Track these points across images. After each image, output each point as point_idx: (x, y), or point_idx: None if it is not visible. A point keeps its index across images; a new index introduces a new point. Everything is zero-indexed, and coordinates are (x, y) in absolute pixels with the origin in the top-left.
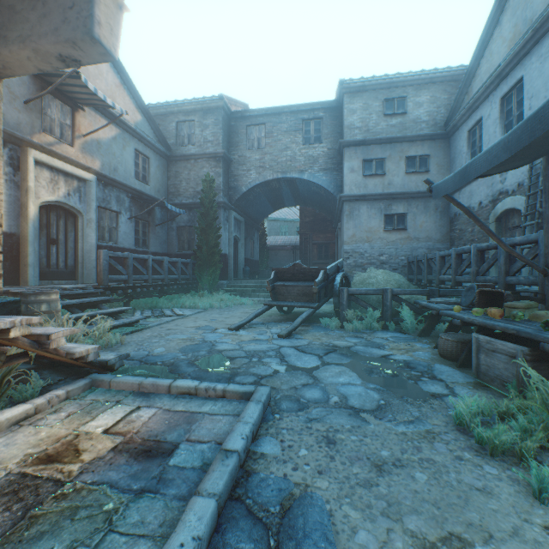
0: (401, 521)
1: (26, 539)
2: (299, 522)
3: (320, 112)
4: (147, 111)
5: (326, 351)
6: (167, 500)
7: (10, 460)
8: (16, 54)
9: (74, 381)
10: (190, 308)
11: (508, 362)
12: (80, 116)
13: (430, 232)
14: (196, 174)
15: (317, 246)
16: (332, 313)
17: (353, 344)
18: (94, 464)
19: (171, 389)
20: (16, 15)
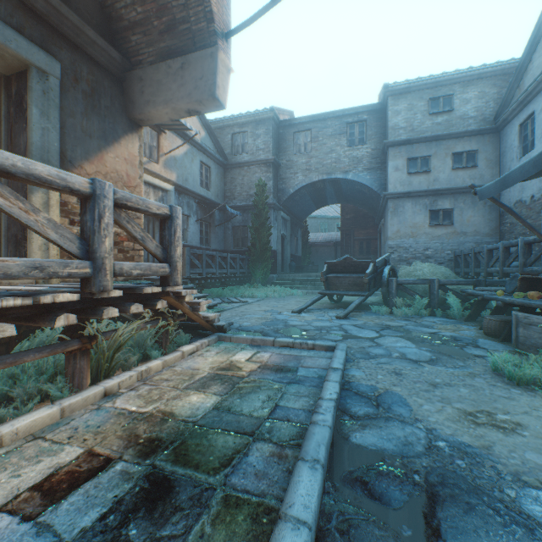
0: (450, 404)
1: (243, 393)
2: (387, 399)
3: (364, 115)
4: (209, 127)
5: (381, 328)
6: (307, 386)
7: (204, 368)
8: (160, 112)
9: (201, 338)
10: (248, 297)
11: (541, 332)
12: (162, 138)
13: (478, 227)
14: (249, 179)
15: (358, 242)
16: (379, 303)
17: (404, 324)
18: (253, 372)
19: (275, 343)
20: (162, 86)
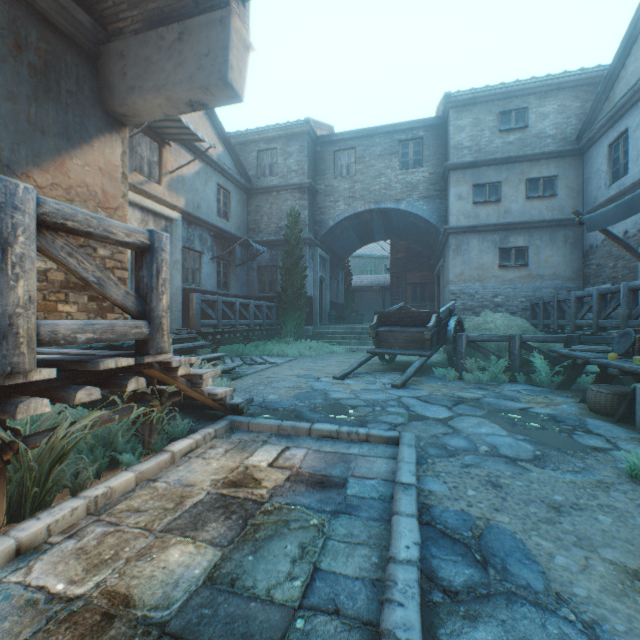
0: (596, 551)
1: (259, 539)
2: (496, 545)
3: (420, 131)
4: (228, 141)
5: (453, 402)
6: (363, 520)
7: (202, 483)
8: (149, 103)
9: (207, 422)
10: (277, 356)
11: None
12: (166, 152)
13: (557, 269)
14: (279, 208)
15: (411, 286)
16: (441, 363)
17: (481, 396)
18: (278, 490)
19: (312, 432)
20: (152, 66)
